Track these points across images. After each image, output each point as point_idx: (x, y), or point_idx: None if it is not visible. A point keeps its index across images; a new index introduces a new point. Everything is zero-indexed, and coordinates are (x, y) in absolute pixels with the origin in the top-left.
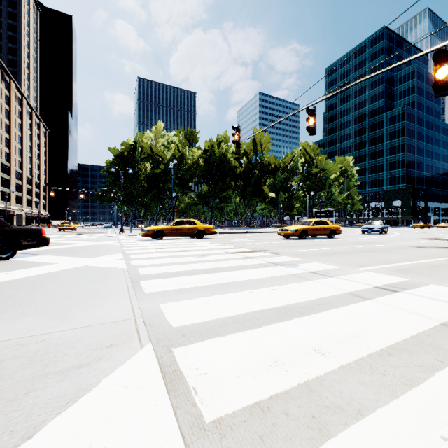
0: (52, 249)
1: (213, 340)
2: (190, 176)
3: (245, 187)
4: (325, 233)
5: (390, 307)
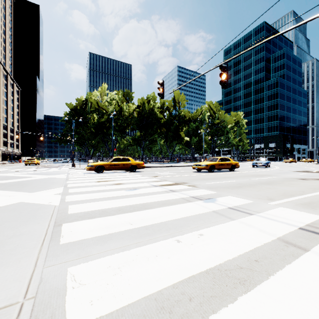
0: (5, 183)
1: None
2: (127, 125)
3: (167, 133)
4: (227, 167)
5: None
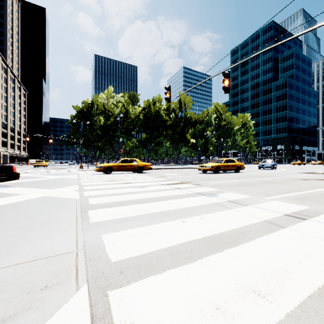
0: (23, 182)
1: (150, 279)
2: (133, 127)
3: (173, 135)
4: (233, 169)
5: (306, 236)
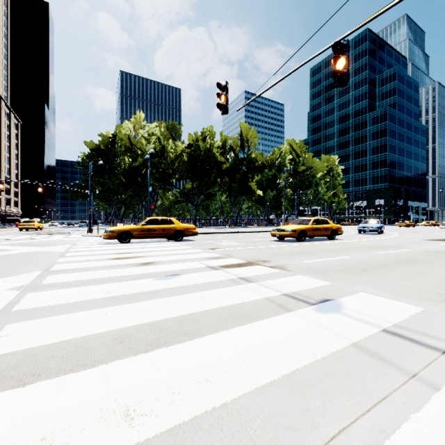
0: None
1: None
2: (173, 171)
3: (231, 184)
4: (325, 234)
5: None
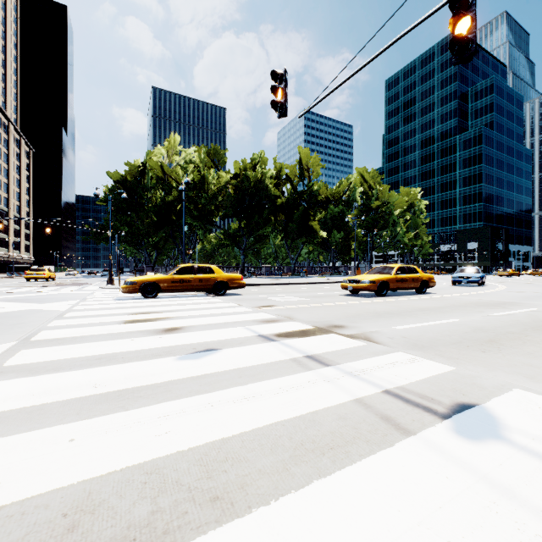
0: None
1: None
2: (215, 208)
3: (288, 223)
4: (413, 286)
5: None
